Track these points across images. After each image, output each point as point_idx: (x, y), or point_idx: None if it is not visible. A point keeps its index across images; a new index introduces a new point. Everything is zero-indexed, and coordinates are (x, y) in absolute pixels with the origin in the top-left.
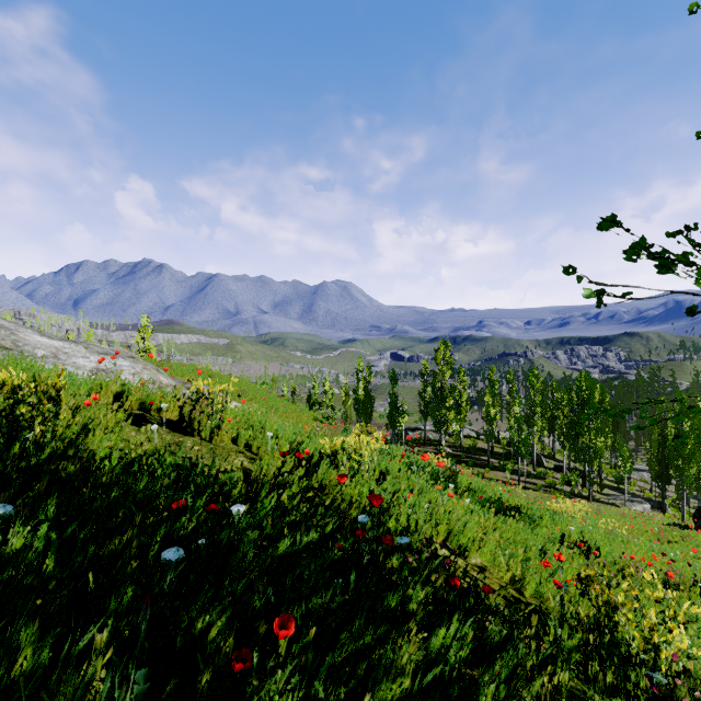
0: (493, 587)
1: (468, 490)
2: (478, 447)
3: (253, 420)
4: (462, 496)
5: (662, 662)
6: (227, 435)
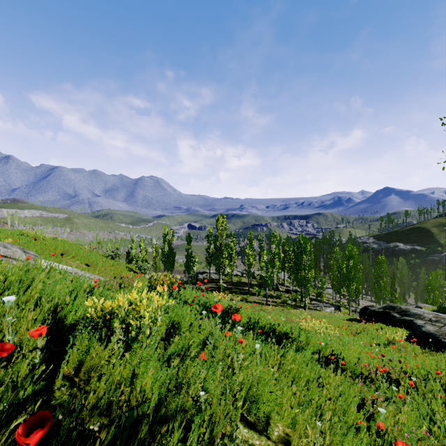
0: None
1: (249, 325)
2: (242, 281)
3: (9, 278)
4: (247, 333)
5: None
6: None
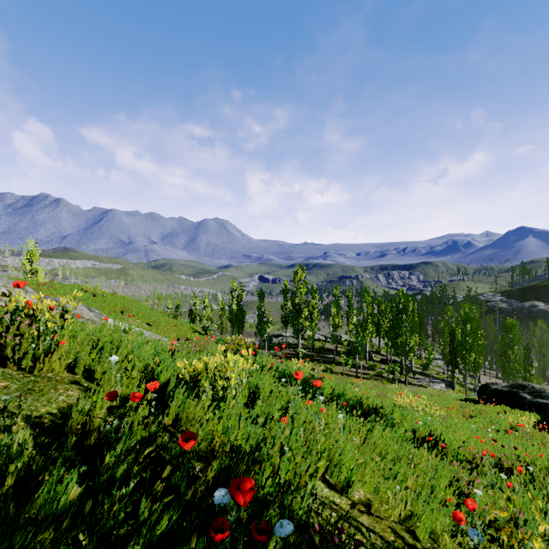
0: (387, 538)
1: (333, 396)
2: (326, 348)
3: (103, 339)
4: (330, 405)
5: None
6: (60, 361)
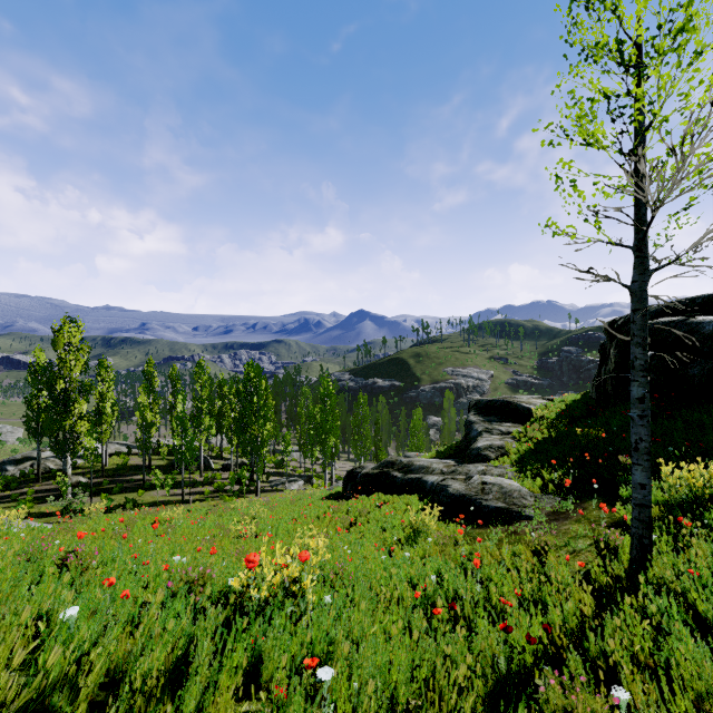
0: None
1: None
2: (130, 465)
3: None
4: None
5: None
6: None
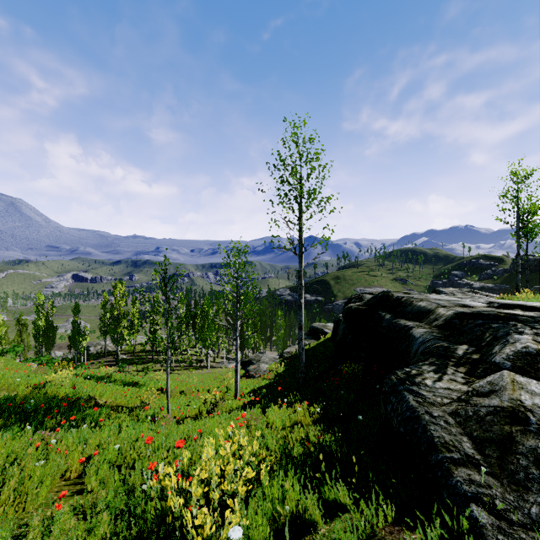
0: (113, 405)
1: (116, 380)
2: (147, 350)
3: None
4: (112, 383)
5: (152, 405)
6: None
